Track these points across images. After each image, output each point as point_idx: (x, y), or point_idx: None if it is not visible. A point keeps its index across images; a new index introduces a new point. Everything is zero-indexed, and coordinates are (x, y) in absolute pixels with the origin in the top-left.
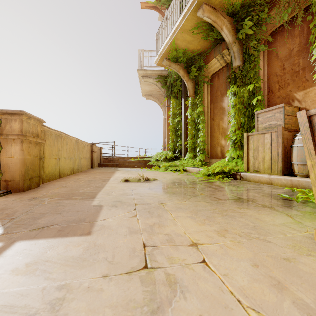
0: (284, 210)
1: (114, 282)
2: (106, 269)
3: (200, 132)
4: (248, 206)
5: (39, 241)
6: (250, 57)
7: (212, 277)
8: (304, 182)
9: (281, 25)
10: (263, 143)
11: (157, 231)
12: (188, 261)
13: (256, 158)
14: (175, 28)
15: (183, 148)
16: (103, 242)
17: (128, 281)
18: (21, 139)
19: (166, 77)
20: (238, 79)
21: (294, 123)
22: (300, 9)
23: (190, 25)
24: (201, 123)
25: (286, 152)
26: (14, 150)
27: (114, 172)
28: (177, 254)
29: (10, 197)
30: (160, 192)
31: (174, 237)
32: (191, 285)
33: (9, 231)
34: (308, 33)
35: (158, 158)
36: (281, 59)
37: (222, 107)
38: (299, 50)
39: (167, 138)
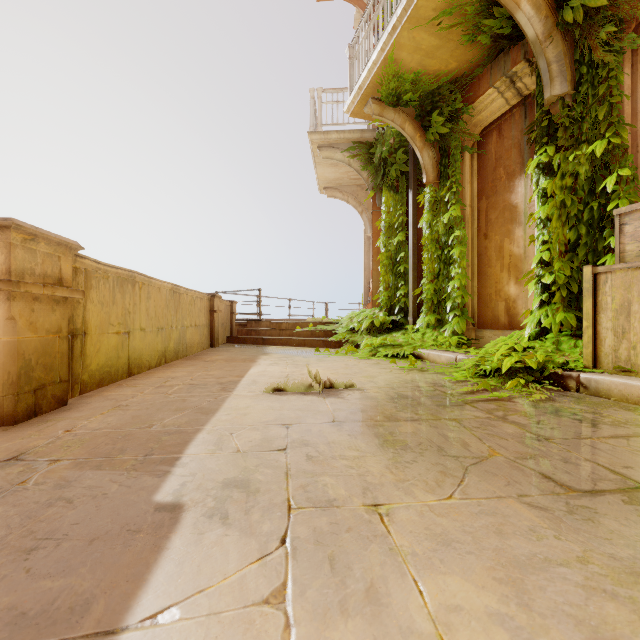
0: None
1: None
2: None
3: (453, 266)
4: None
5: None
6: (593, 71)
7: None
8: None
9: None
10: None
11: None
12: None
13: (621, 334)
14: (395, 20)
15: (411, 304)
16: None
17: None
18: (8, 293)
19: (371, 146)
20: (560, 129)
21: None
22: None
23: (434, 7)
24: (456, 244)
25: None
26: None
27: (255, 358)
28: None
29: None
30: (366, 439)
31: None
32: None
33: None
34: None
35: (353, 325)
36: None
37: (510, 205)
38: None
39: (374, 280)
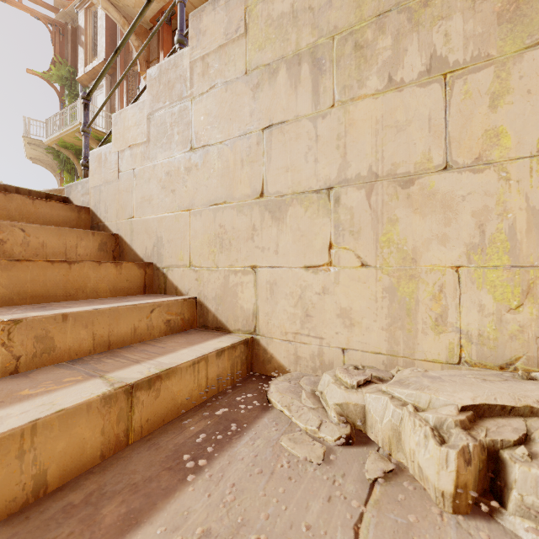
0: None
1: None
2: None
3: None
4: None
5: None
6: None
7: None
8: None
9: None
10: None
11: None
12: None
13: None
14: (62, 132)
15: None
16: None
17: None
18: None
19: (59, 151)
20: None
21: None
22: None
23: (73, 136)
24: None
25: None
26: None
27: None
28: None
29: None
30: None
31: None
32: None
33: None
34: None
35: None
36: None
37: None
38: None
39: None
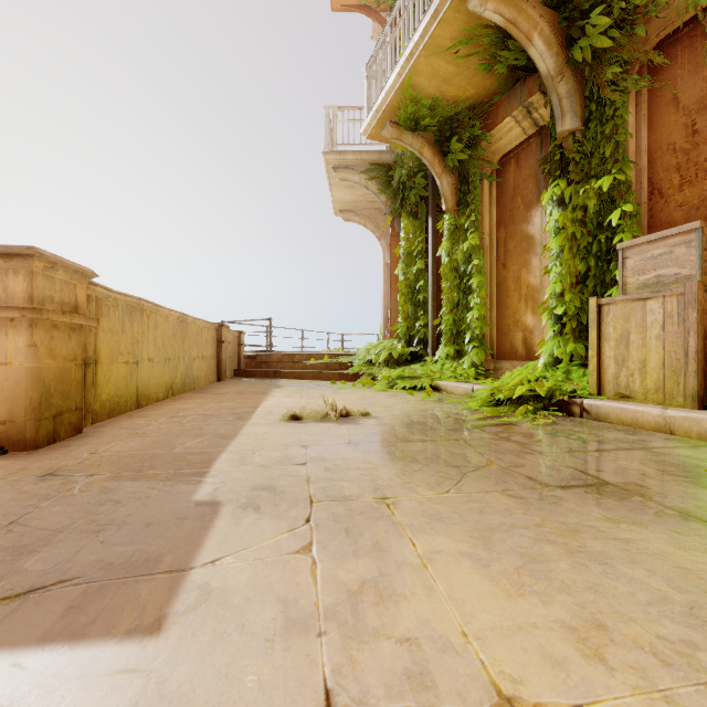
0: None
1: None
2: None
3: (472, 296)
4: (637, 514)
5: None
6: (601, 108)
7: None
8: None
9: (686, 22)
10: (642, 324)
11: (374, 625)
12: None
13: (621, 363)
14: (412, 46)
15: (430, 335)
16: (191, 679)
17: None
18: (30, 320)
19: (389, 169)
20: (571, 163)
21: None
22: None
23: (451, 37)
24: (475, 274)
25: None
26: (13, 346)
27: (268, 391)
28: None
29: None
30: (379, 455)
31: (431, 660)
32: None
33: None
34: None
35: (371, 357)
36: (686, 107)
37: (527, 235)
38: None
39: (393, 309)
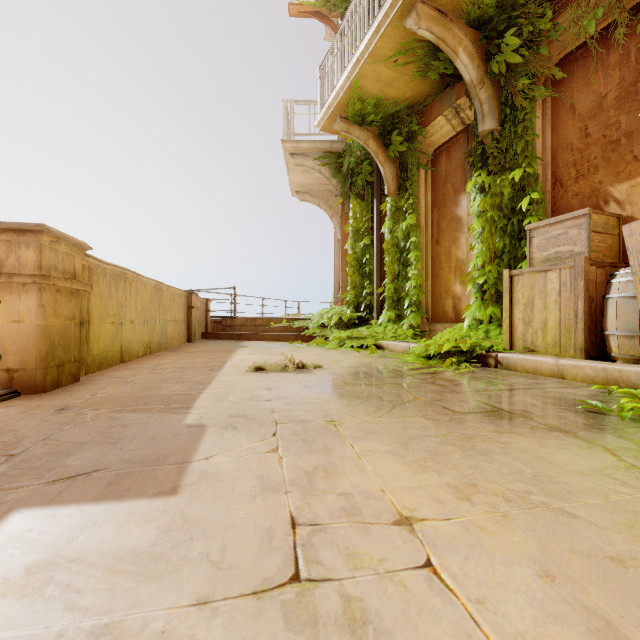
0: (597, 438)
1: (222, 618)
2: (207, 584)
3: (410, 268)
4: (518, 428)
5: (64, 510)
6: (514, 112)
7: (449, 608)
8: (633, 374)
9: (580, 44)
10: (543, 291)
11: (323, 487)
12: (393, 565)
13: (528, 323)
14: (358, 55)
15: (375, 302)
16: (203, 514)
17: (255, 617)
18: (39, 285)
19: (340, 156)
20: (491, 158)
21: (609, 248)
22: (622, 10)
23: (391, 48)
24: (413, 249)
25: (593, 311)
26: (25, 306)
27: (234, 349)
28: (366, 545)
29: (14, 405)
30: (329, 394)
31: (360, 502)
32: (401, 628)
33: (2, 486)
34: (639, 61)
35: (324, 321)
36: (580, 115)
37: (456, 216)
38: (620, 95)
39: (343, 279)
